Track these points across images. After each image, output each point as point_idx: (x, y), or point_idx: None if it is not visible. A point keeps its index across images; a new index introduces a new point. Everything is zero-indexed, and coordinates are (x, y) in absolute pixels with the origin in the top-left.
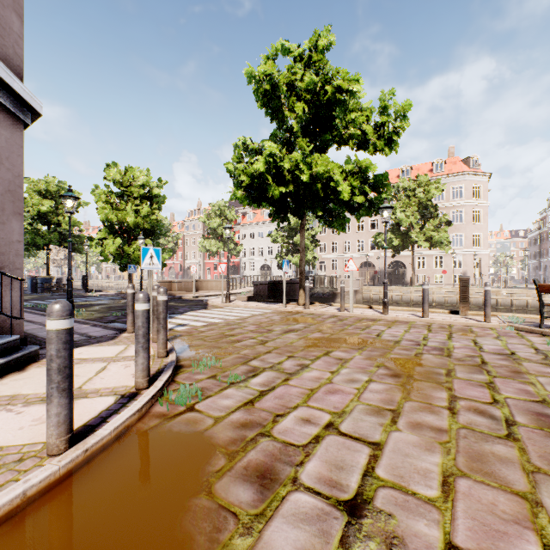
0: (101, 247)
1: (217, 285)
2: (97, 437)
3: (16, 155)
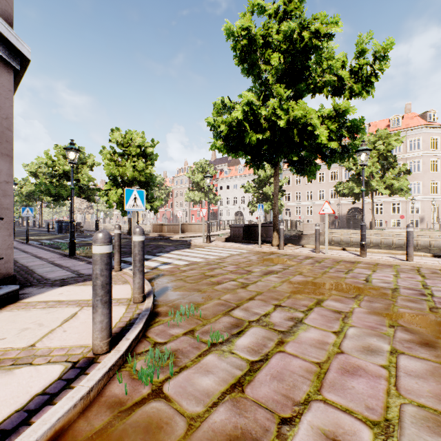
0: (107, 197)
1: (199, 228)
2: None
3: (4, 98)
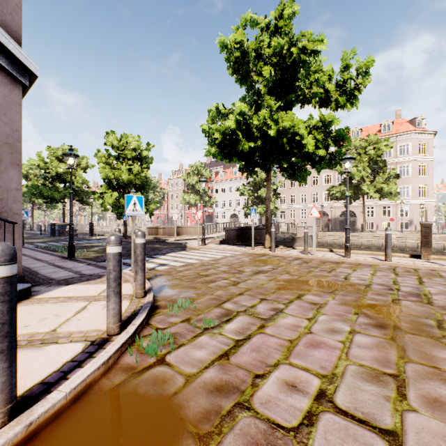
0: (102, 200)
1: (195, 231)
2: (47, 404)
3: (14, 112)
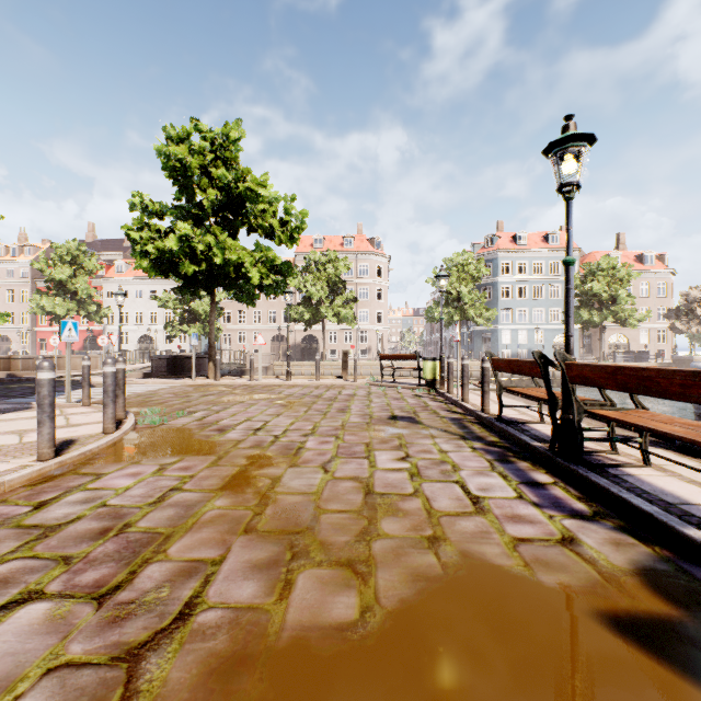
0: None
1: None
2: (126, 429)
3: None
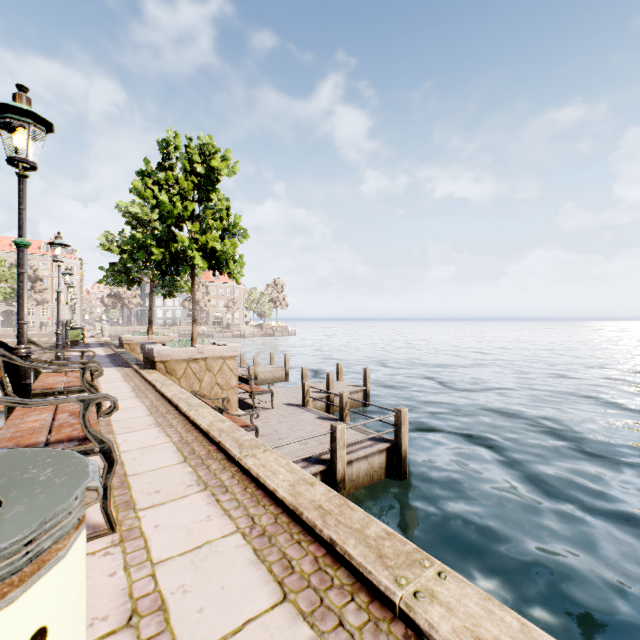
0: None
1: None
2: None
3: None
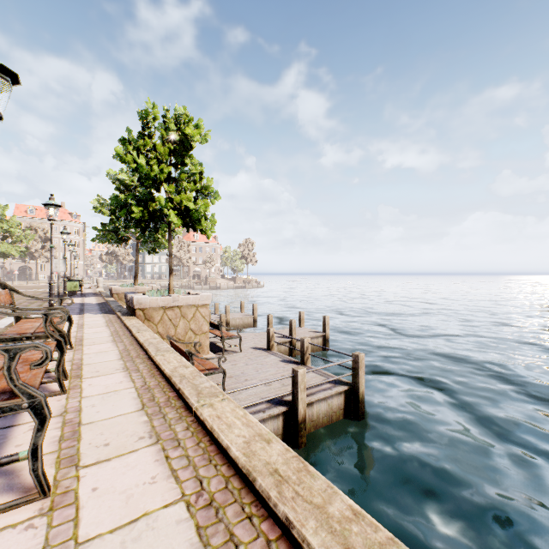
0: None
1: None
2: None
3: None
